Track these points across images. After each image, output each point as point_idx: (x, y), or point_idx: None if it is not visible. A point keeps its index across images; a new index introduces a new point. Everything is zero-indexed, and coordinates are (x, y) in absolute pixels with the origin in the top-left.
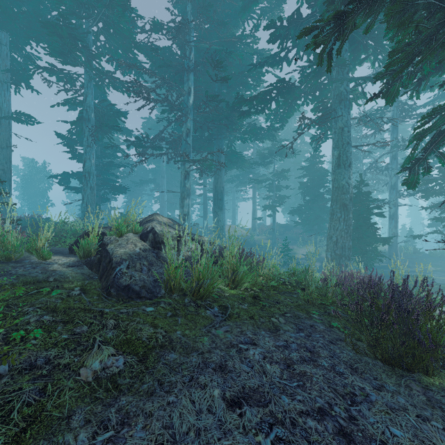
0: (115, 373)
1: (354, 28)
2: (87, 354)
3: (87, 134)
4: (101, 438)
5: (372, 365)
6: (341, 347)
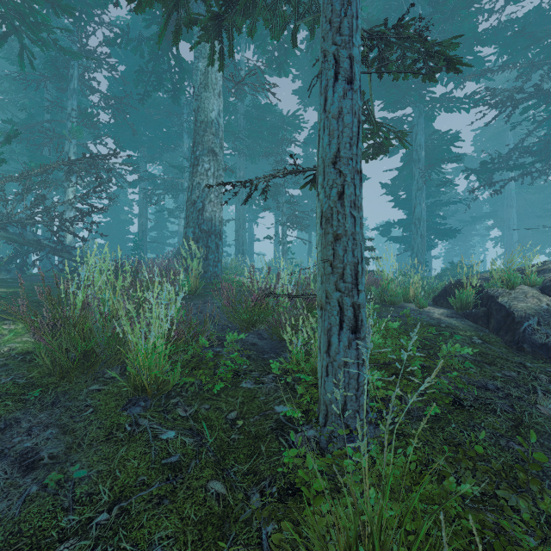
0: None
1: None
2: (534, 396)
3: (417, 177)
4: None
5: None
6: None
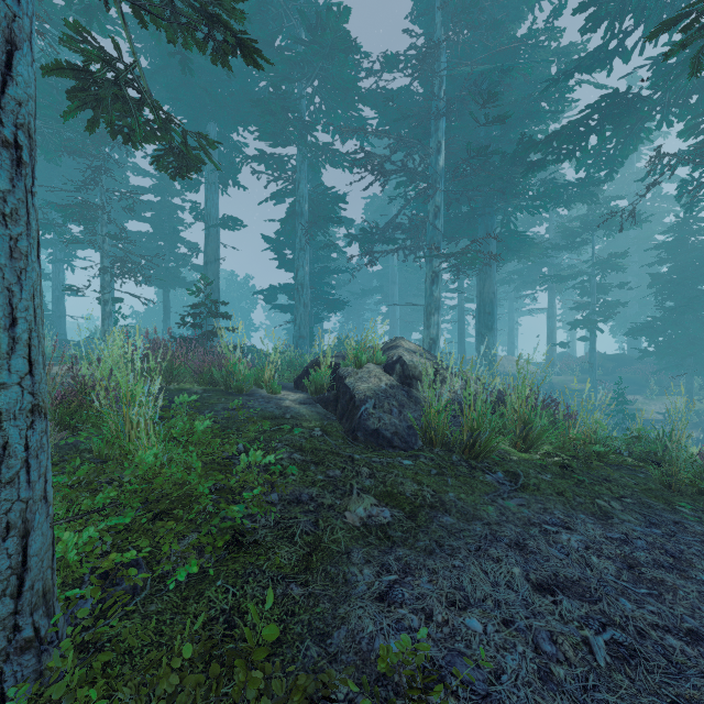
0: (383, 523)
1: None
2: (347, 499)
3: (300, 233)
4: (386, 578)
5: None
6: None
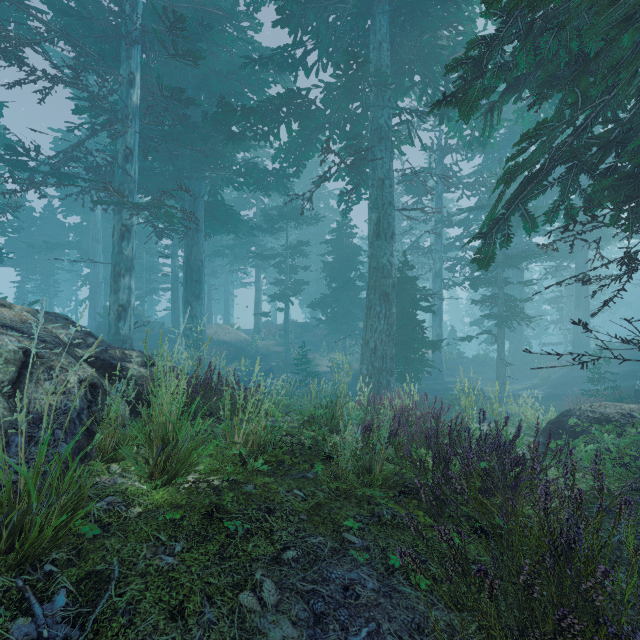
0: None
1: None
2: None
3: None
4: None
5: None
6: None
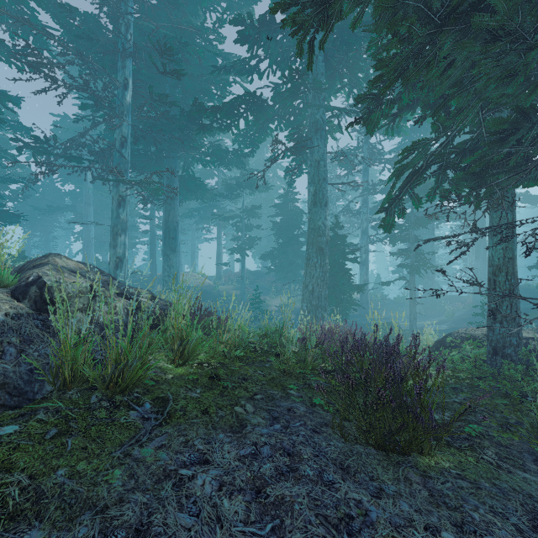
0: None
1: (341, 18)
2: None
3: None
4: None
5: (365, 456)
6: (328, 436)
